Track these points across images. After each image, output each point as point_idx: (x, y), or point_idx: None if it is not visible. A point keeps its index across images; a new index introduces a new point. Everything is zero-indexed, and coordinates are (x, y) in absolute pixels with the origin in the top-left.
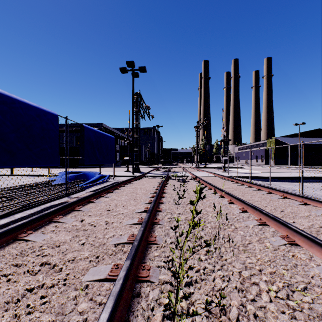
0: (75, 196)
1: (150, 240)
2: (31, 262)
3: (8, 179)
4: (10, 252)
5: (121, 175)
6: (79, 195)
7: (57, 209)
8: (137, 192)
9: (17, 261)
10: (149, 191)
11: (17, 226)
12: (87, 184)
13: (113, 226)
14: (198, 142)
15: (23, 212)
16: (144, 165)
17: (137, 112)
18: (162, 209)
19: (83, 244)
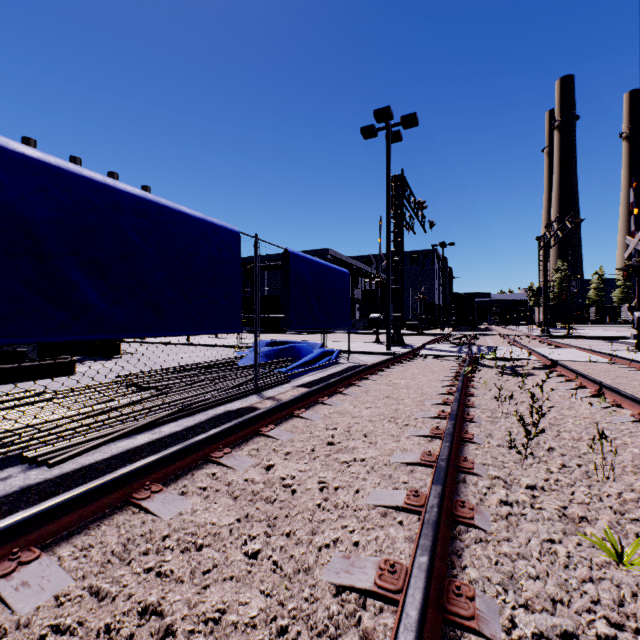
0: (270, 394)
1: (454, 610)
2: (124, 594)
3: (181, 351)
4: (103, 543)
5: (363, 350)
6: (278, 393)
7: (221, 430)
8: (399, 398)
9: (100, 582)
10: (428, 396)
11: (134, 471)
12: (296, 370)
13: (337, 503)
14: (549, 274)
15: (178, 421)
16: (411, 329)
17: (396, 217)
18: (475, 462)
19: (254, 559)
